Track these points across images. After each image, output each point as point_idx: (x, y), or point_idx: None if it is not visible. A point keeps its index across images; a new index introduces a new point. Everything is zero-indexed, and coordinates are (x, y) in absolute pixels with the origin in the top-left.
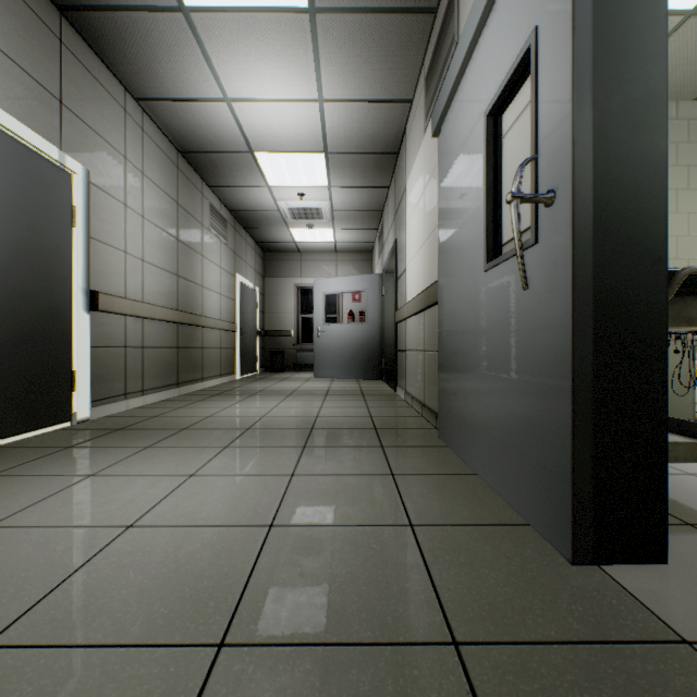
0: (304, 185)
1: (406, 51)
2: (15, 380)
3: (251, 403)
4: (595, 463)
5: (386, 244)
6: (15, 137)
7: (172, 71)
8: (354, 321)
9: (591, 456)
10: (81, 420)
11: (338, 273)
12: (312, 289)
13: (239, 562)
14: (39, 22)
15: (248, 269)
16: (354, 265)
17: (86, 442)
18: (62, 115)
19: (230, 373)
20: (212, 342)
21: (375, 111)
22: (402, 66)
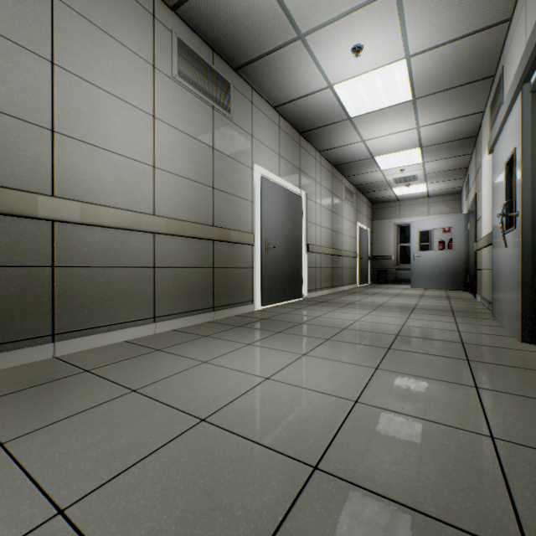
0: (404, 165)
1: (475, 95)
2: (291, 280)
3: (374, 297)
4: (532, 308)
5: (469, 192)
6: (291, 191)
7: (338, 138)
8: (443, 247)
9: (530, 306)
10: (304, 298)
11: (429, 212)
12: (407, 225)
13: (395, 328)
14: (295, 143)
15: (363, 218)
16: (444, 204)
17: (316, 304)
18: (300, 175)
19: (354, 282)
20: (346, 264)
21: (455, 122)
22: (473, 101)
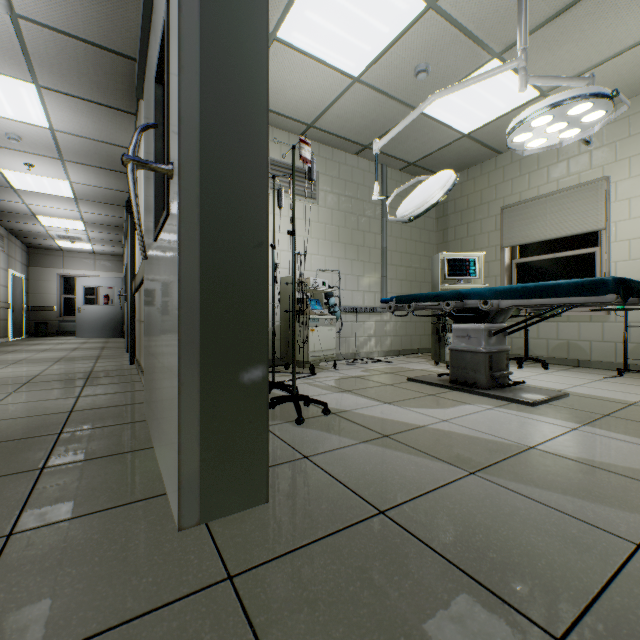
0: (69, 228)
1: (120, 210)
2: None
3: (38, 346)
4: None
5: None
6: None
7: None
8: (110, 302)
9: None
10: None
11: (96, 268)
12: (74, 277)
13: (62, 356)
14: None
15: (17, 263)
16: (110, 263)
17: None
18: None
19: (6, 336)
20: None
21: (110, 217)
22: (119, 212)
